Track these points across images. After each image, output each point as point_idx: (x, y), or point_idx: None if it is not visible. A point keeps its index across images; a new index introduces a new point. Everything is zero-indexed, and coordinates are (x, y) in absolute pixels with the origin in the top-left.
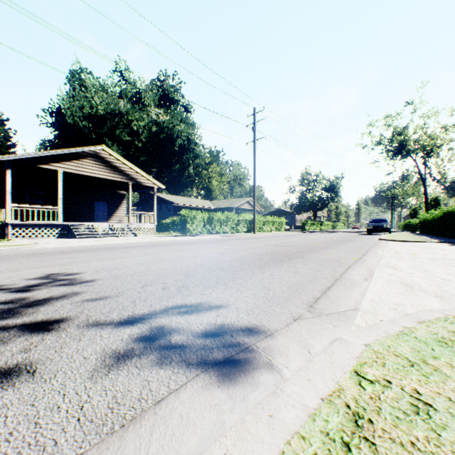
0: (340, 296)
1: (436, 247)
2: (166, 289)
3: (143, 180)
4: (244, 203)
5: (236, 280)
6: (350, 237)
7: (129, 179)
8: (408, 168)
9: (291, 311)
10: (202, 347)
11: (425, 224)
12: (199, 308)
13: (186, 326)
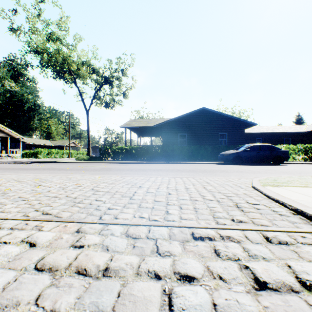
0: None
1: None
2: None
3: (15, 136)
4: (71, 143)
5: None
6: None
7: (9, 135)
8: None
9: None
10: None
11: None
12: None
13: None
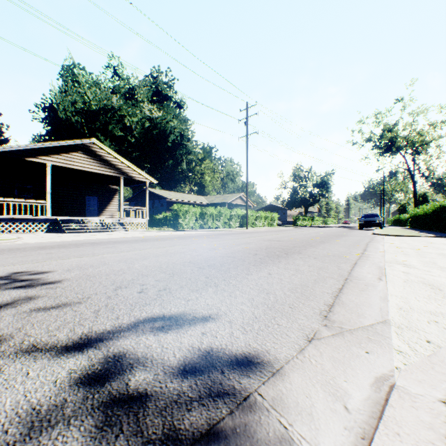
0: (358, 301)
1: (436, 242)
2: (142, 293)
3: (134, 175)
4: (236, 199)
5: (228, 280)
6: (343, 231)
7: (121, 173)
8: (397, 165)
9: (302, 326)
10: (176, 397)
11: (416, 219)
12: (180, 321)
13: (157, 354)
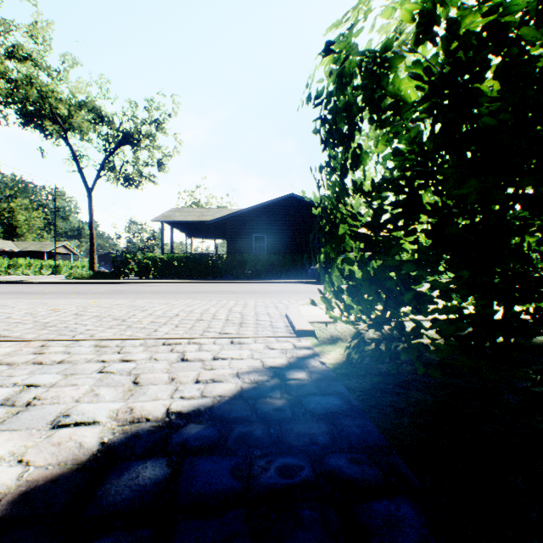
0: None
1: None
2: None
3: None
4: (59, 247)
5: None
6: None
7: None
8: None
9: None
10: None
11: None
12: None
13: None
